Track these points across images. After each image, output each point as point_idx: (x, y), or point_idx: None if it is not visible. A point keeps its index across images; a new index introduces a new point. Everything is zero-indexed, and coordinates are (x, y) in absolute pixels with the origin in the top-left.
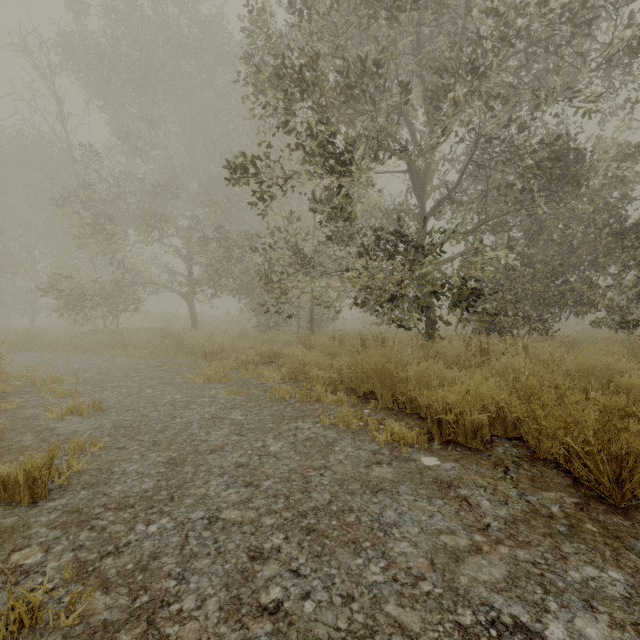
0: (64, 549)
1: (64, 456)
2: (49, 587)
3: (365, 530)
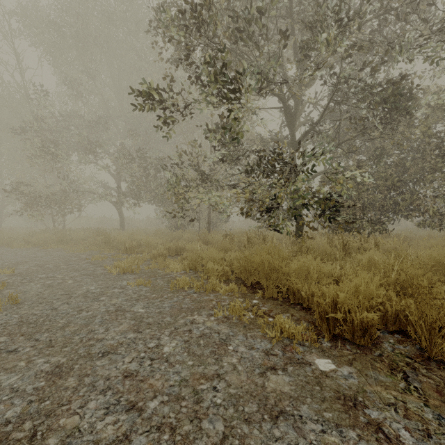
0: None
1: None
2: None
3: None
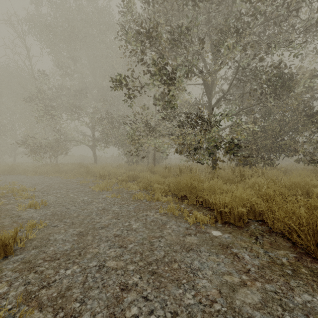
0: (19, 284)
1: (24, 230)
2: (9, 307)
3: (183, 273)
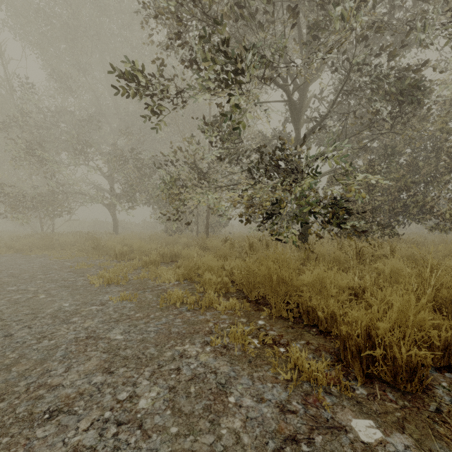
0: None
1: None
2: None
3: None
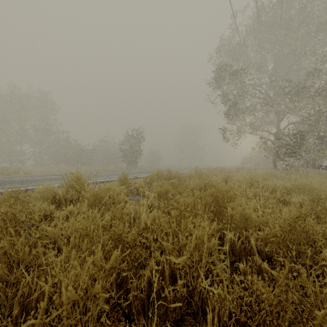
0: None
1: None
2: None
3: None
